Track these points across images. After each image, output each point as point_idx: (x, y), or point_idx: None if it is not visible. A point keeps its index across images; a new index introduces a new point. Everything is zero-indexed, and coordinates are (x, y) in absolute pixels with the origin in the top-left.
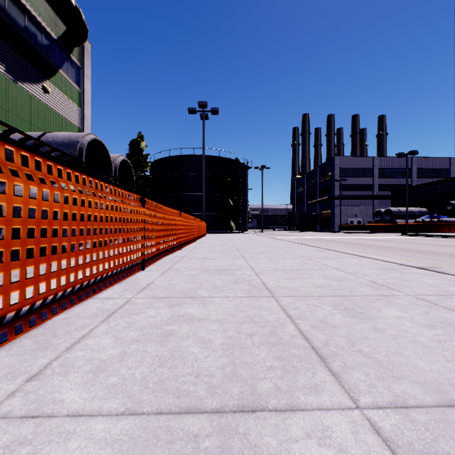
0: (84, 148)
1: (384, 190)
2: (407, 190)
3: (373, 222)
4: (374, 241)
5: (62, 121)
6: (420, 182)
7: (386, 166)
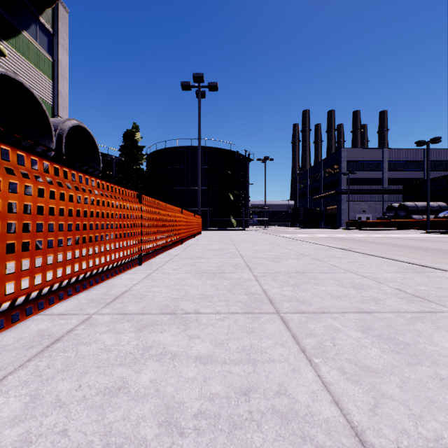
0: None
1: (395, 184)
2: (428, 182)
3: (385, 218)
4: (412, 241)
5: None
6: (433, 175)
7: (396, 159)
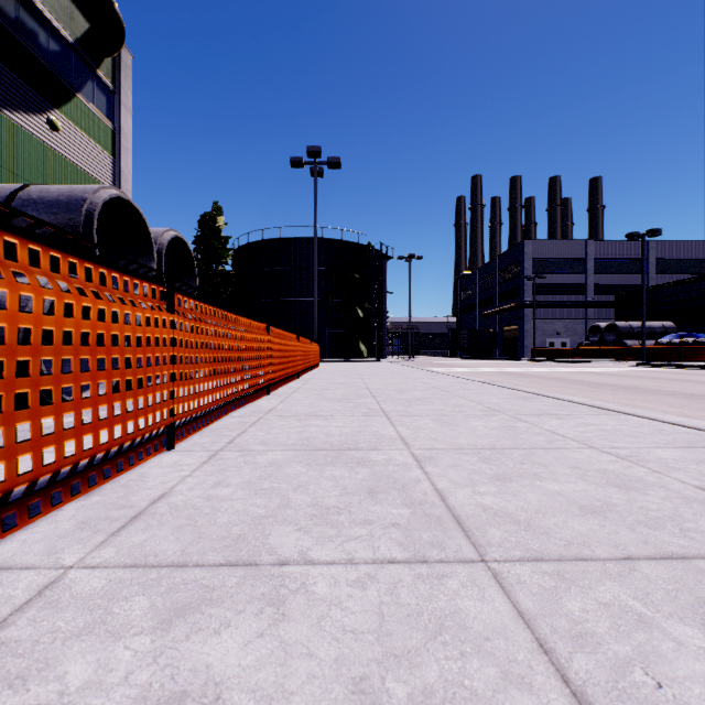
0: (95, 211)
1: (604, 294)
2: (643, 292)
3: (587, 344)
4: (598, 376)
5: (83, 178)
6: (661, 280)
7: (606, 256)
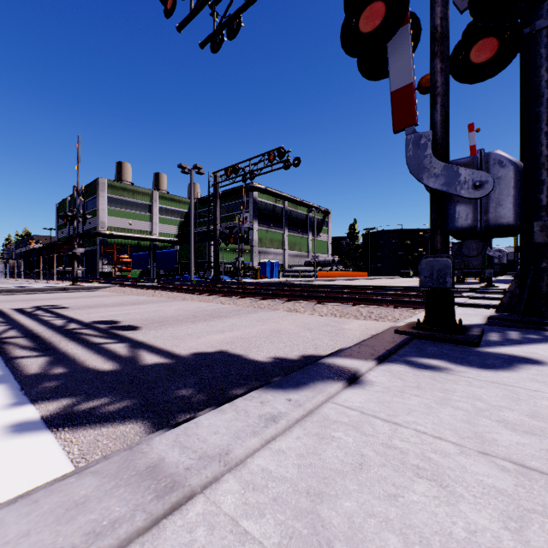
0: (331, 261)
1: None
2: None
3: None
4: None
5: (323, 242)
6: None
7: None
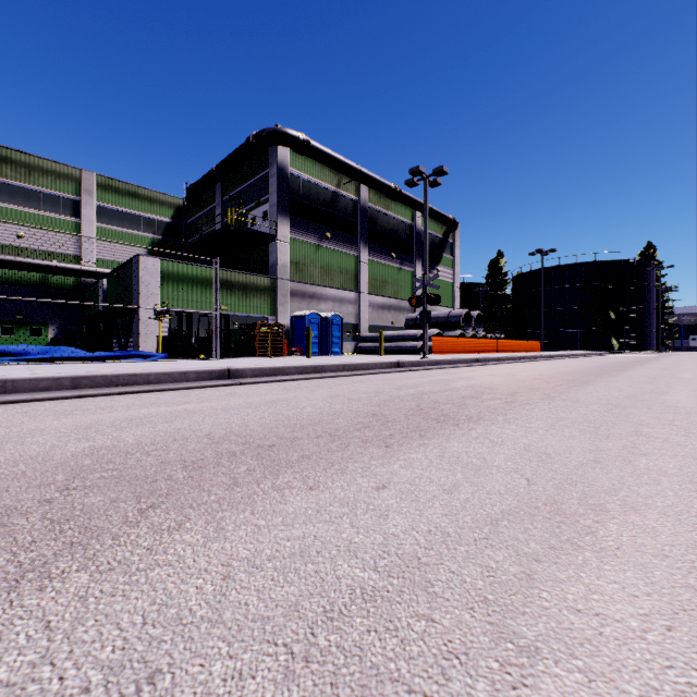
0: (463, 317)
1: None
2: None
3: None
4: None
5: (444, 283)
6: None
7: None
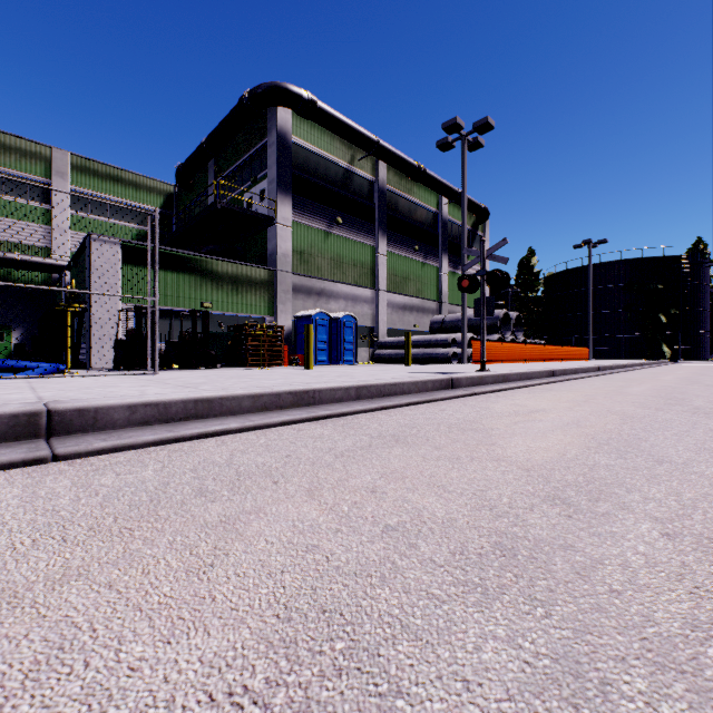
0: (501, 318)
1: None
2: None
3: None
4: None
5: None
6: None
7: None
